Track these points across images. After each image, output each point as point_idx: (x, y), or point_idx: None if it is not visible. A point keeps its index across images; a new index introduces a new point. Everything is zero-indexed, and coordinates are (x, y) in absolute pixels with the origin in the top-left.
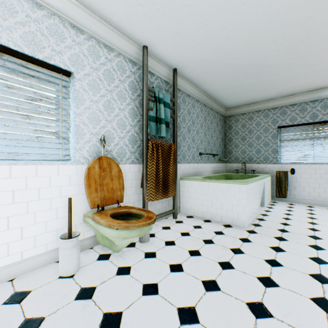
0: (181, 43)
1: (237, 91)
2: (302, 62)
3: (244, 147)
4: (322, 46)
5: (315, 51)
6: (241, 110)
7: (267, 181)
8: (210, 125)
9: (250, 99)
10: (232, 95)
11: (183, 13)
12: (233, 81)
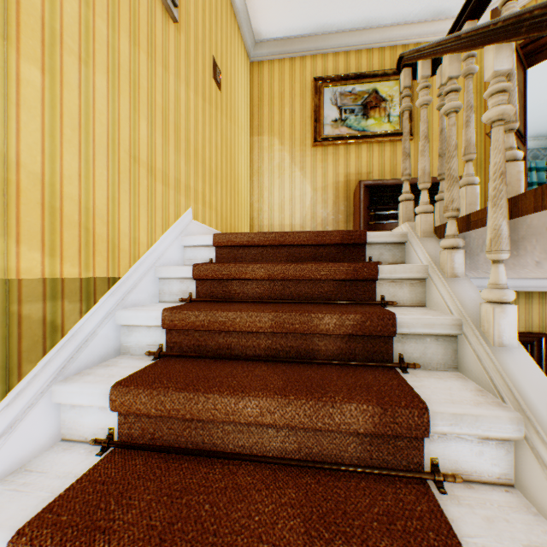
0: (546, 126)
1: None
2: None
3: None
4: None
5: None
6: None
7: None
8: None
9: None
10: None
11: (536, 120)
12: None
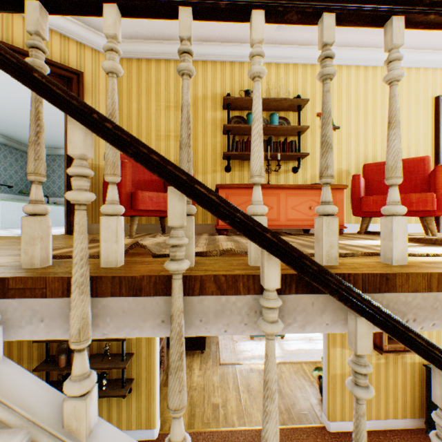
0: None
1: (26, 136)
2: (56, 131)
3: (50, 184)
4: (56, 126)
5: (56, 127)
6: (47, 152)
7: (59, 209)
8: (4, 159)
9: (48, 144)
10: (24, 138)
11: None
12: (12, 128)
